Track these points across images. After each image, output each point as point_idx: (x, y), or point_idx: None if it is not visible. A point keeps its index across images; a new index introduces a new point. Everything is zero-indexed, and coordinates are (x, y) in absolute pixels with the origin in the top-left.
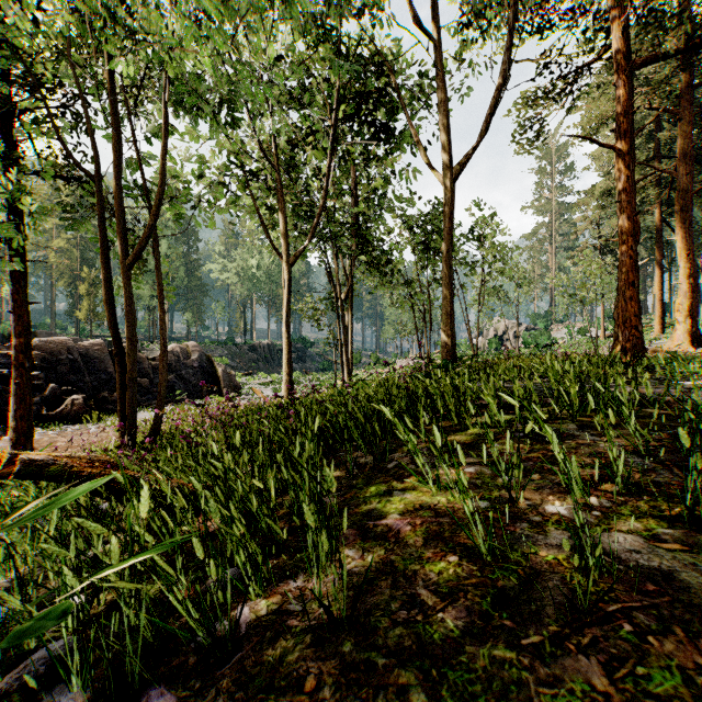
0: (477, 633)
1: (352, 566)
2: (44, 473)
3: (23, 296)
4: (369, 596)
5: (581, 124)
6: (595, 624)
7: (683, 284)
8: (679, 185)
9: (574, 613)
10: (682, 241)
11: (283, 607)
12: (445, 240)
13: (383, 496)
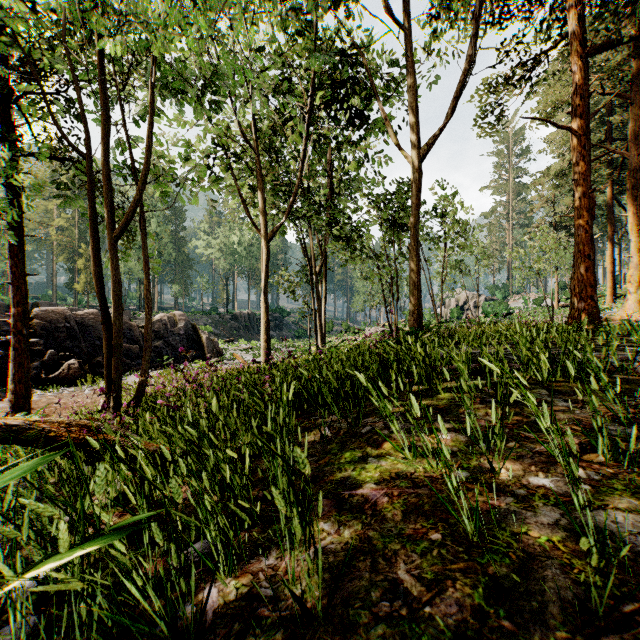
0: (472, 635)
1: (328, 542)
2: (22, 437)
3: (21, 269)
4: (346, 580)
5: (538, 109)
6: (611, 629)
7: (634, 257)
8: (630, 165)
9: (583, 613)
10: (633, 217)
11: (254, 590)
12: (412, 216)
13: (358, 463)
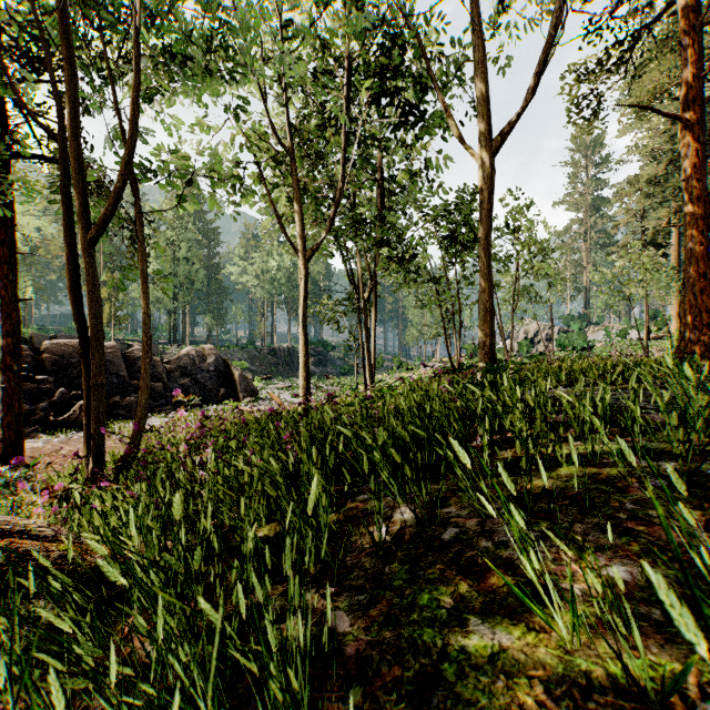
0: None
1: None
2: None
3: (11, 292)
4: None
5: (631, 101)
6: None
7: None
8: None
9: None
10: None
11: None
12: (484, 224)
13: (448, 628)
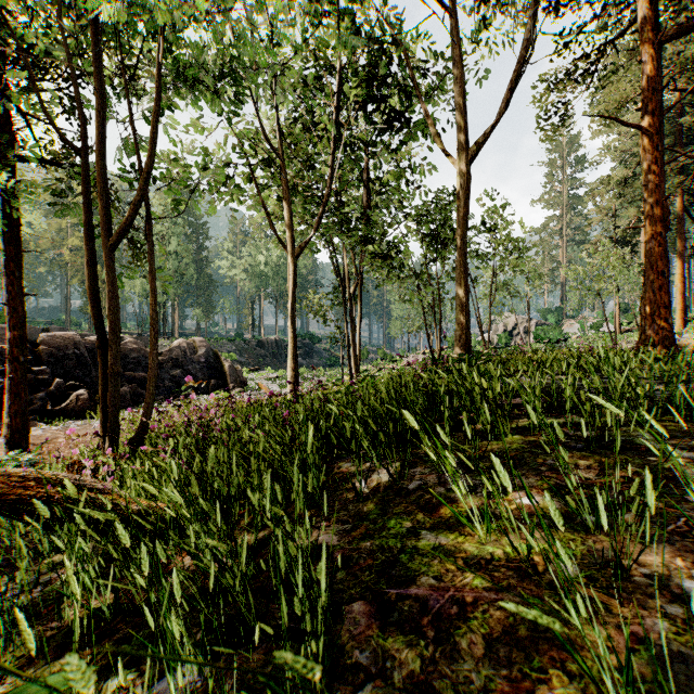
0: None
1: None
2: None
3: (18, 288)
4: None
5: (600, 108)
6: None
7: None
8: None
9: None
10: None
11: None
12: (460, 226)
13: (406, 538)
